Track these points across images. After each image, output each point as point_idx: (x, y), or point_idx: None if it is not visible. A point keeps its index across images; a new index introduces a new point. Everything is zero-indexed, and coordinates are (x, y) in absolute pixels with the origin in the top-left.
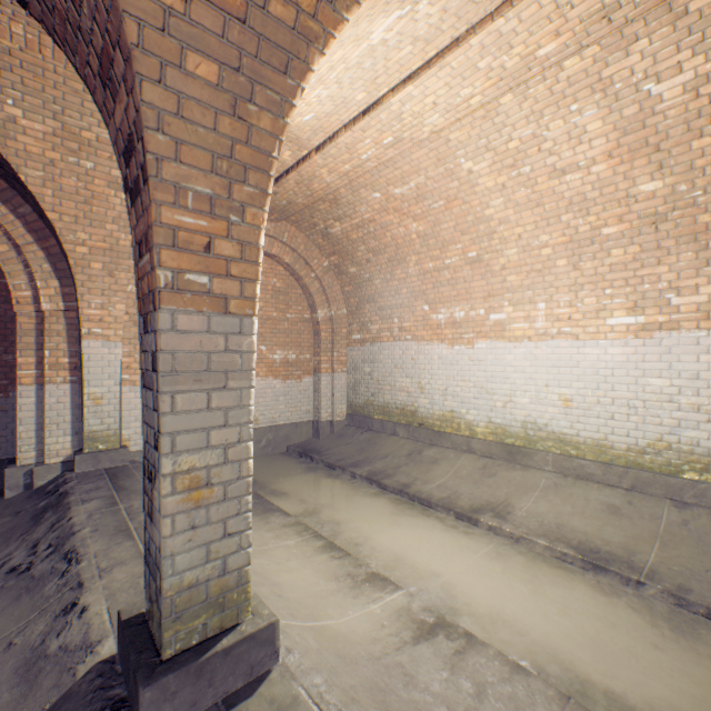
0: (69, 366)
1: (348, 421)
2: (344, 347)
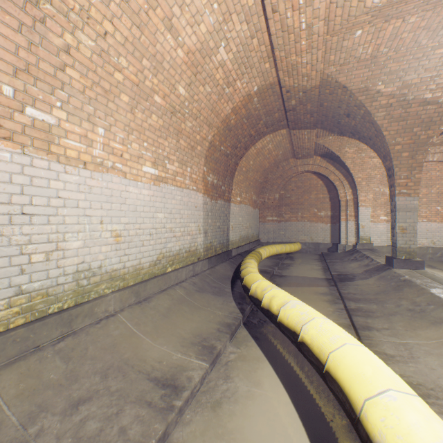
0: (353, 215)
1: None
2: None
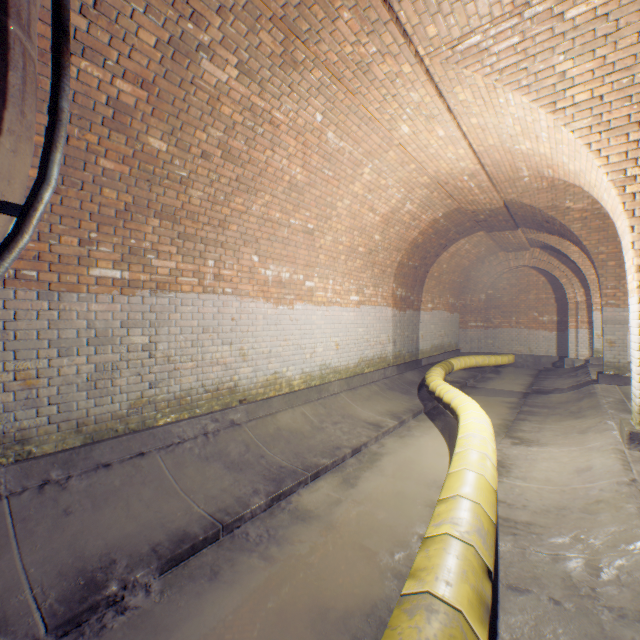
0: (586, 322)
1: None
2: None
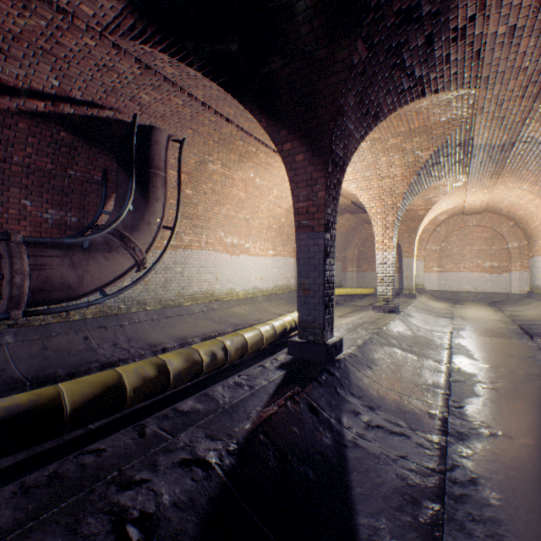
0: None
1: (526, 294)
2: (525, 259)
